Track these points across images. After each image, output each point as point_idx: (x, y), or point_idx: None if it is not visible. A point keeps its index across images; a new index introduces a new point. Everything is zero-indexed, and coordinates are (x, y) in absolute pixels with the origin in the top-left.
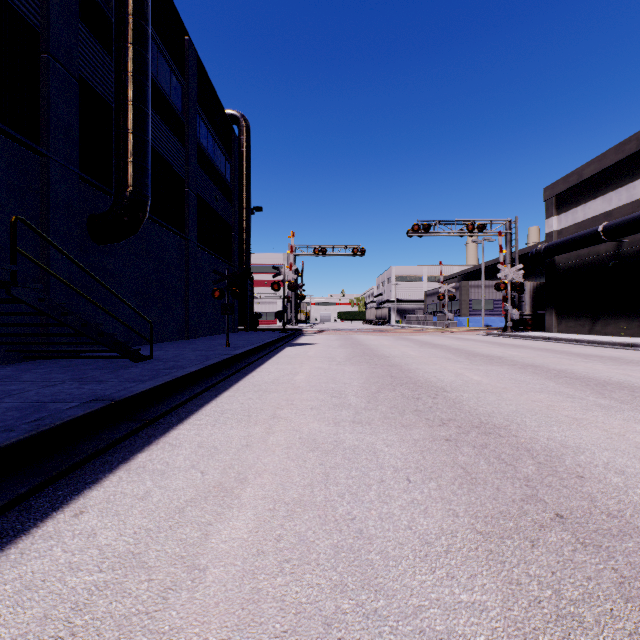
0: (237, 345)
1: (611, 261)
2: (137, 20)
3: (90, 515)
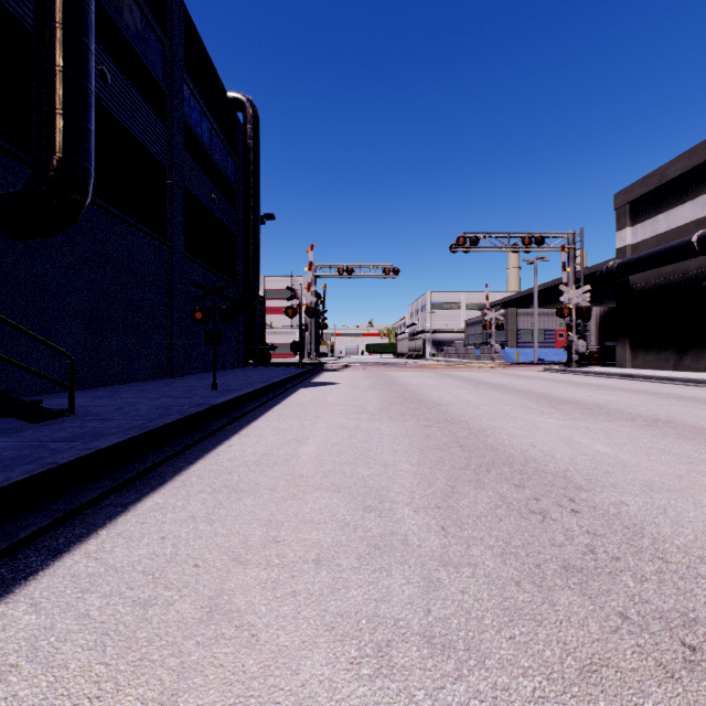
0: (229, 387)
1: (705, 280)
2: None
3: None
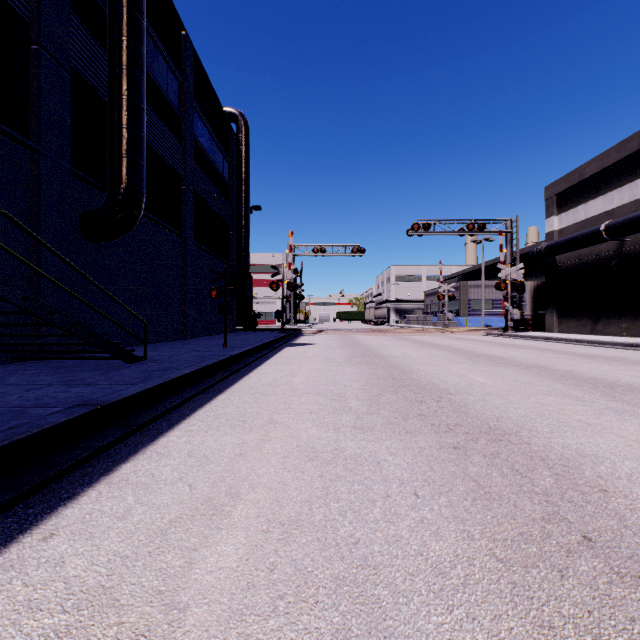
0: (235, 345)
1: (613, 260)
2: (131, 12)
3: (61, 538)
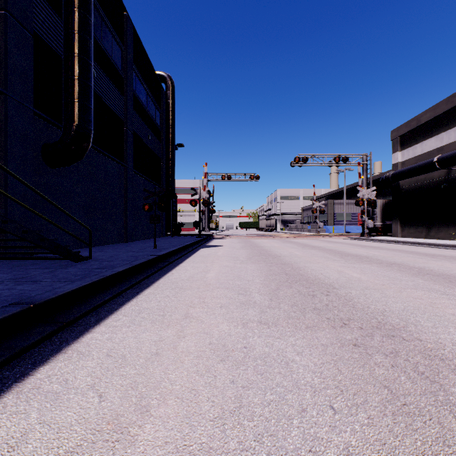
0: (162, 247)
1: (442, 184)
2: None
3: None
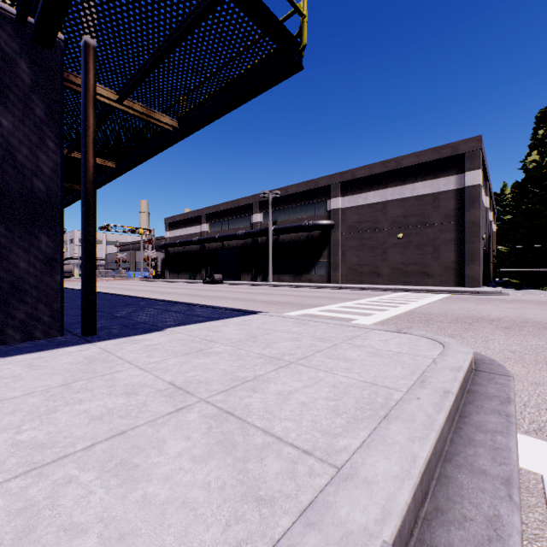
0: None
1: (183, 253)
2: None
3: None
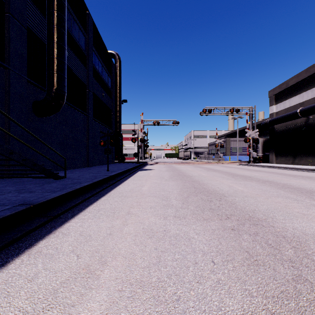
0: (113, 170)
1: (303, 127)
2: None
3: None
